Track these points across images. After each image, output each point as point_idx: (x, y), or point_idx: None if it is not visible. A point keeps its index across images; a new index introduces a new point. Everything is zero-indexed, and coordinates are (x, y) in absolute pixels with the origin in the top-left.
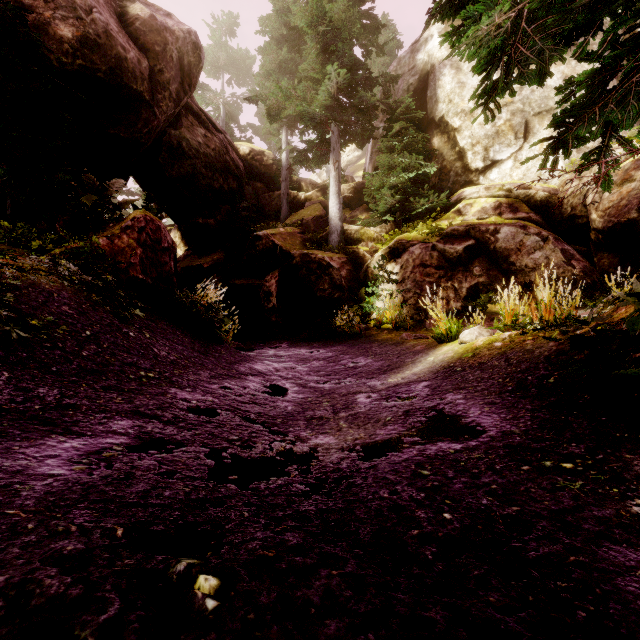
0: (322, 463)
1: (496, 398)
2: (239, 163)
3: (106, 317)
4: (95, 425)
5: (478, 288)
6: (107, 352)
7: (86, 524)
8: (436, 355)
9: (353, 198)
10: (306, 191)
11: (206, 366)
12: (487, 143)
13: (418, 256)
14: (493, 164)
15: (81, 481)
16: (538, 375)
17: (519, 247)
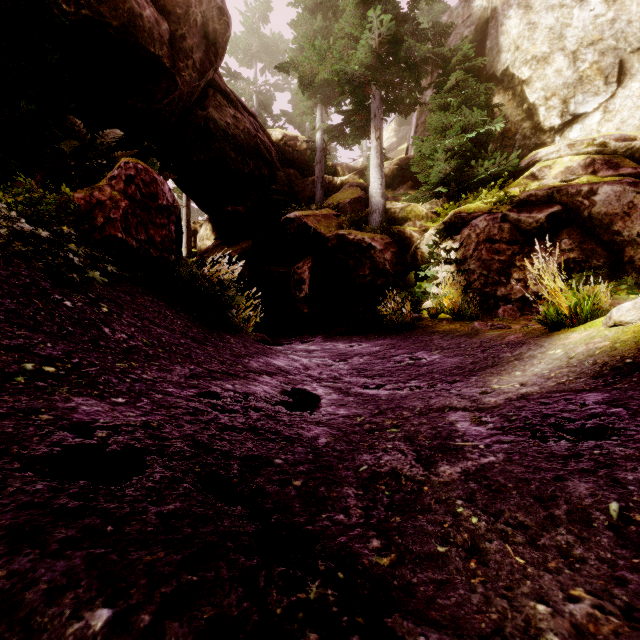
0: None
1: None
2: (271, 148)
3: (27, 275)
4: None
5: (568, 266)
6: None
7: None
8: (565, 346)
9: (396, 176)
10: (342, 176)
11: (194, 358)
12: (566, 94)
13: (483, 230)
14: (574, 119)
15: None
16: None
17: (627, 210)
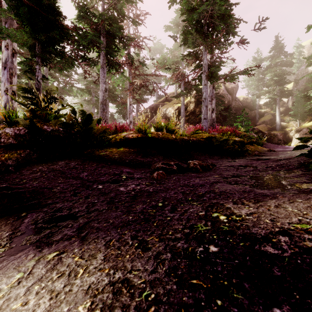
0: None
1: None
2: (241, 105)
3: None
4: None
5: None
6: None
7: None
8: None
9: (283, 112)
10: (264, 109)
11: None
12: None
13: (305, 131)
14: None
15: None
16: None
17: None
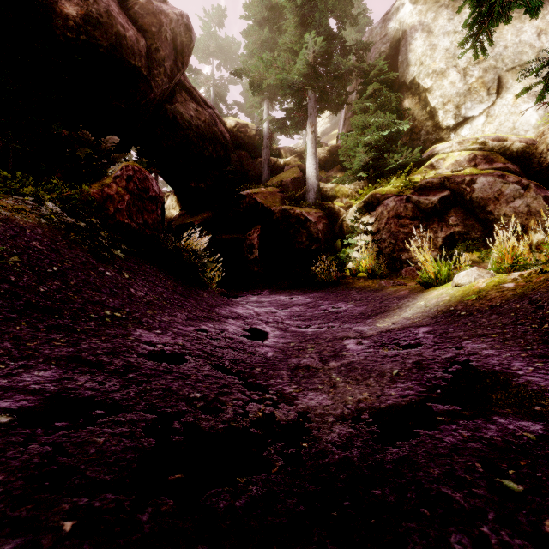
0: (319, 444)
1: (544, 349)
2: (226, 134)
3: (82, 256)
4: None
5: (454, 237)
6: (72, 289)
7: None
8: (427, 299)
9: (328, 160)
10: (285, 157)
11: (185, 308)
12: (459, 101)
13: (392, 208)
14: (464, 121)
15: None
16: None
17: (497, 196)
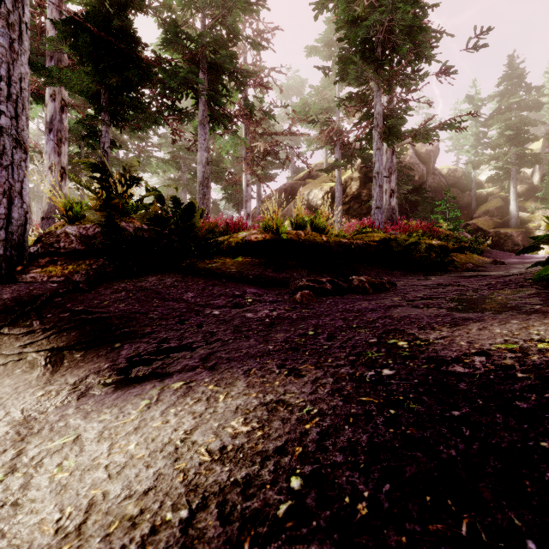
0: None
1: None
2: (444, 182)
3: None
4: None
5: None
6: None
7: None
8: None
9: (524, 194)
10: (487, 188)
11: None
12: None
13: None
14: None
15: None
16: None
17: None
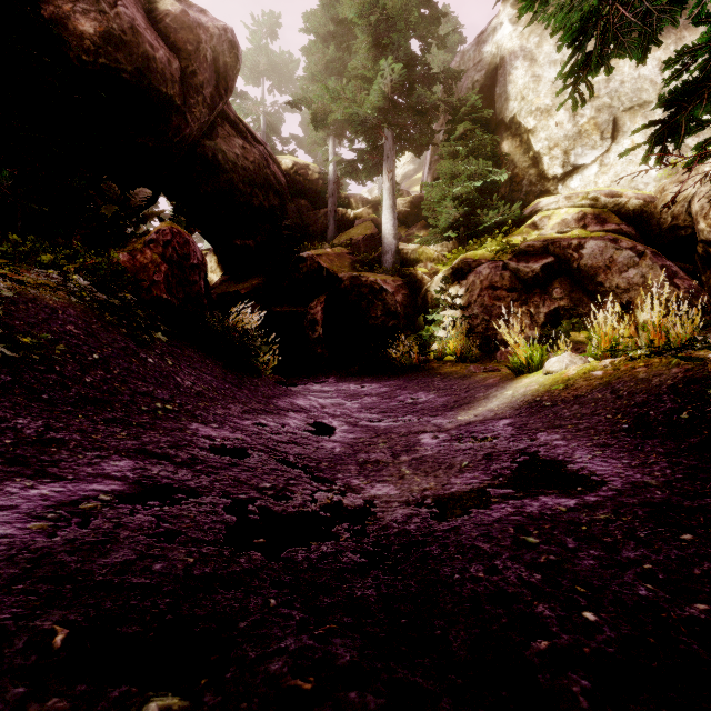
0: (382, 522)
1: (608, 439)
2: (281, 178)
3: (120, 340)
4: (82, 466)
5: (559, 313)
6: (117, 379)
7: (10, 622)
8: (515, 388)
9: (409, 214)
10: (356, 208)
11: (238, 399)
12: (567, 145)
13: (486, 277)
14: (574, 170)
15: (33, 546)
16: (664, 409)
17: (608, 264)
